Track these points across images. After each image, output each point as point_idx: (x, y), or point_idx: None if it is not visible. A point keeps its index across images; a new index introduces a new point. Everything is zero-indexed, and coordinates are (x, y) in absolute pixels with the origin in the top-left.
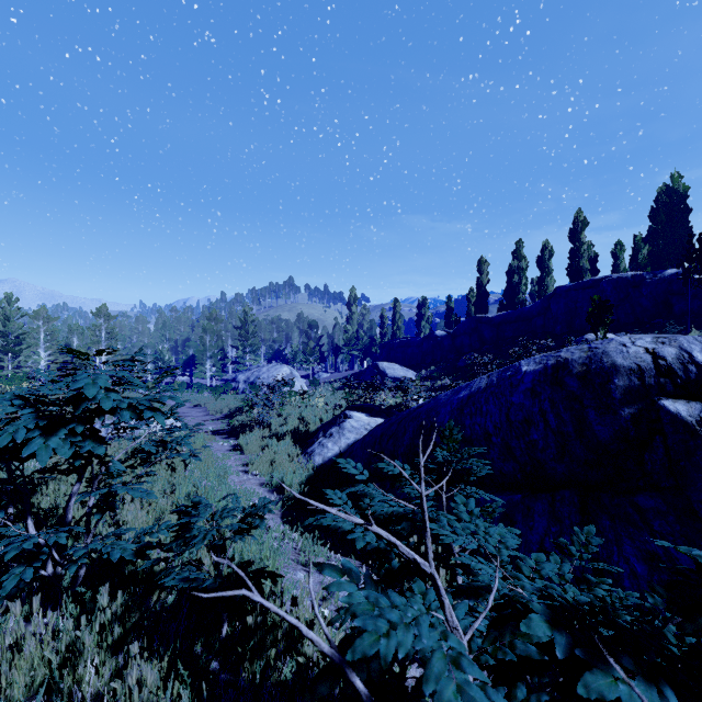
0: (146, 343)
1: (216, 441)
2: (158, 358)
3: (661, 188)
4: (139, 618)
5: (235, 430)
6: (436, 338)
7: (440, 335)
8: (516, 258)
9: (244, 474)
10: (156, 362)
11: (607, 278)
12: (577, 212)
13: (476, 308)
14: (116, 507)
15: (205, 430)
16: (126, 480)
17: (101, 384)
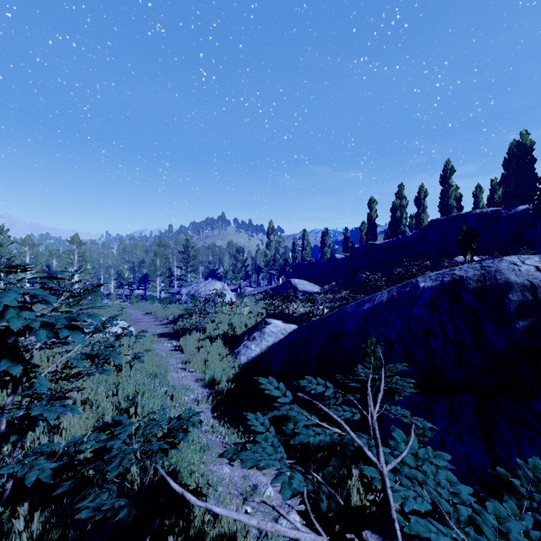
0: (110, 264)
1: (162, 342)
2: (119, 275)
3: (512, 142)
4: (63, 533)
5: (177, 333)
6: (336, 260)
7: (339, 257)
8: (398, 198)
9: (182, 371)
10: (117, 279)
11: (471, 212)
12: (446, 161)
13: (367, 237)
14: (38, 424)
15: (154, 333)
16: (55, 394)
17: (6, 303)
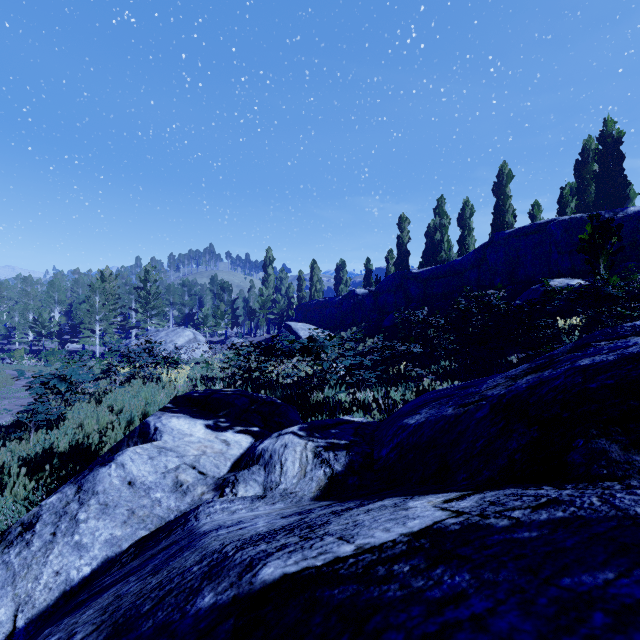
0: (27, 306)
1: None
2: (36, 321)
3: (587, 139)
4: None
5: None
6: (356, 296)
7: (361, 293)
8: (438, 214)
9: None
10: (33, 327)
11: (554, 221)
12: (502, 164)
13: (397, 268)
14: None
15: None
16: None
17: None
